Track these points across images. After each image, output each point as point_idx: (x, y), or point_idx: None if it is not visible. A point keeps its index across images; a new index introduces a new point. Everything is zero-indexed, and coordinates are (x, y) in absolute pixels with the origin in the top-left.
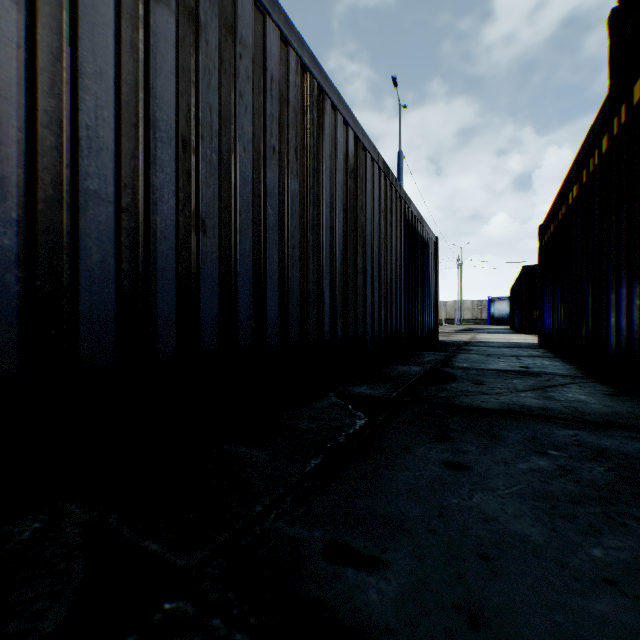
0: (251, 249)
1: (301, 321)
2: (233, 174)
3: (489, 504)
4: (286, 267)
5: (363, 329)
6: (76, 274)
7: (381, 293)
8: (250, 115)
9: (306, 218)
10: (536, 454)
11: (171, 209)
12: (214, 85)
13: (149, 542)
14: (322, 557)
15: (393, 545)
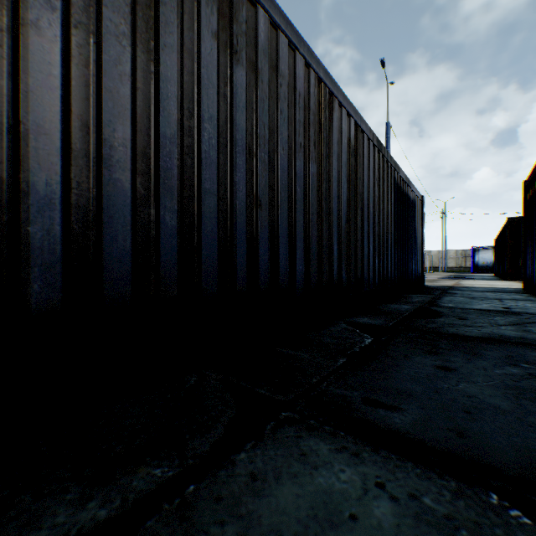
0: (287, 217)
1: (317, 268)
2: (276, 166)
3: (471, 389)
4: (308, 228)
5: (361, 274)
6: (200, 239)
7: (375, 245)
8: (286, 124)
9: (321, 191)
10: (510, 365)
11: (243, 195)
12: (266, 109)
13: (259, 390)
14: (362, 404)
15: (405, 402)
